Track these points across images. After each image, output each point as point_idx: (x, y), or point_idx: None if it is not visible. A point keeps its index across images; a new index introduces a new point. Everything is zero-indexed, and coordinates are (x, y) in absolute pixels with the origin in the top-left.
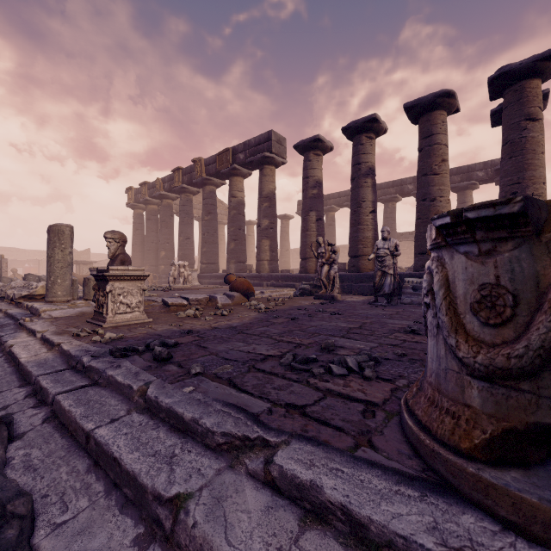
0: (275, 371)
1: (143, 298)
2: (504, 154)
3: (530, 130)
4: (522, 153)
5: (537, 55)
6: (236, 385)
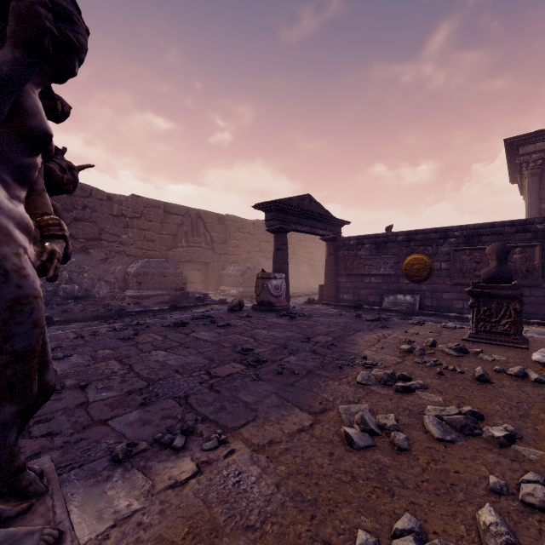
0: (314, 314)
1: (472, 315)
2: None
3: None
4: None
5: None
6: (323, 313)
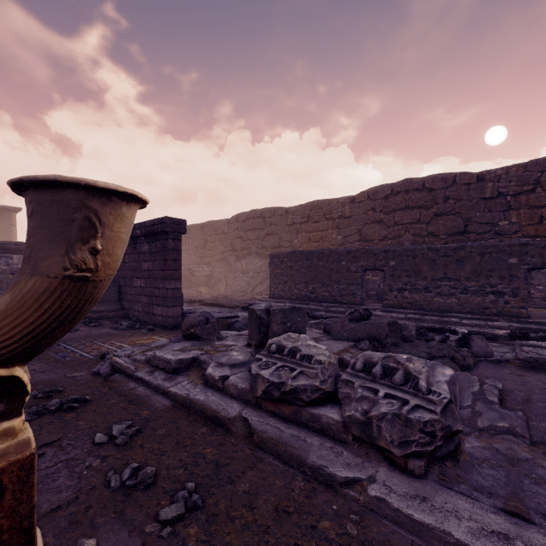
0: None
1: None
2: (4, 234)
3: (13, 229)
4: (11, 236)
5: (16, 208)
6: None
